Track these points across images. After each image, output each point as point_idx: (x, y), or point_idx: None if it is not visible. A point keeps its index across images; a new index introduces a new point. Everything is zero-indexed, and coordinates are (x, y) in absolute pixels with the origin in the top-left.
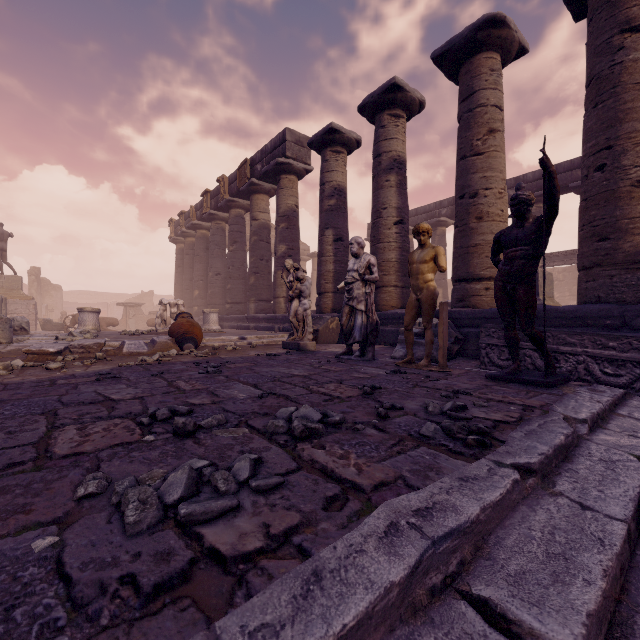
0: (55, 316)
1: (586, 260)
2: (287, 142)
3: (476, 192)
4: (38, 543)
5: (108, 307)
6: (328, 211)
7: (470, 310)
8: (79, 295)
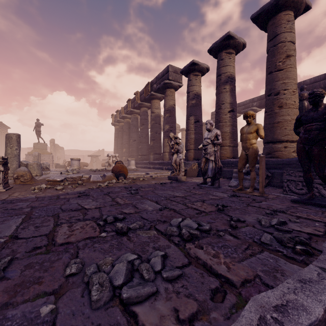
0: (61, 161)
1: None
2: (169, 72)
3: (278, 92)
4: (43, 309)
5: (84, 157)
6: (191, 106)
7: (275, 159)
8: (71, 151)
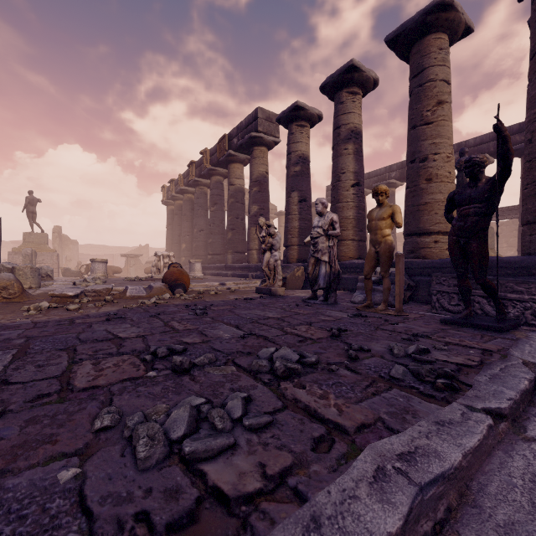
0: (73, 265)
1: (530, 215)
2: (259, 119)
3: (426, 157)
4: (63, 474)
5: (113, 258)
6: (294, 176)
7: (421, 260)
8: (91, 248)
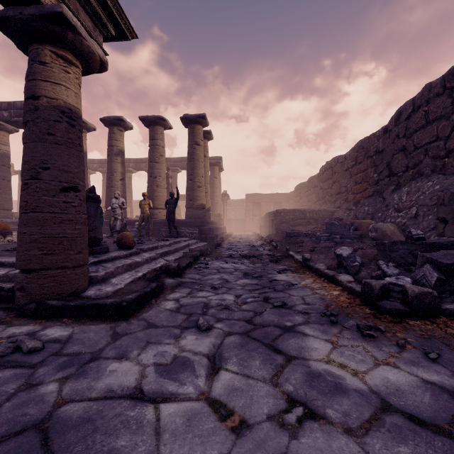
0: None
1: (187, 206)
2: None
3: (156, 176)
4: None
5: None
6: None
7: (154, 220)
8: None
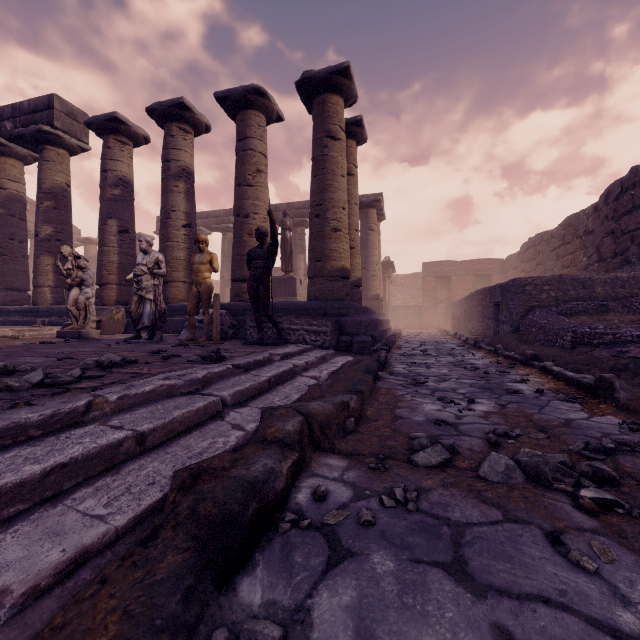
0: None
1: (311, 273)
2: (55, 110)
3: (248, 214)
4: None
5: None
6: (112, 200)
7: (243, 303)
8: None
